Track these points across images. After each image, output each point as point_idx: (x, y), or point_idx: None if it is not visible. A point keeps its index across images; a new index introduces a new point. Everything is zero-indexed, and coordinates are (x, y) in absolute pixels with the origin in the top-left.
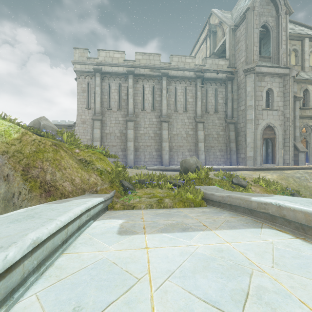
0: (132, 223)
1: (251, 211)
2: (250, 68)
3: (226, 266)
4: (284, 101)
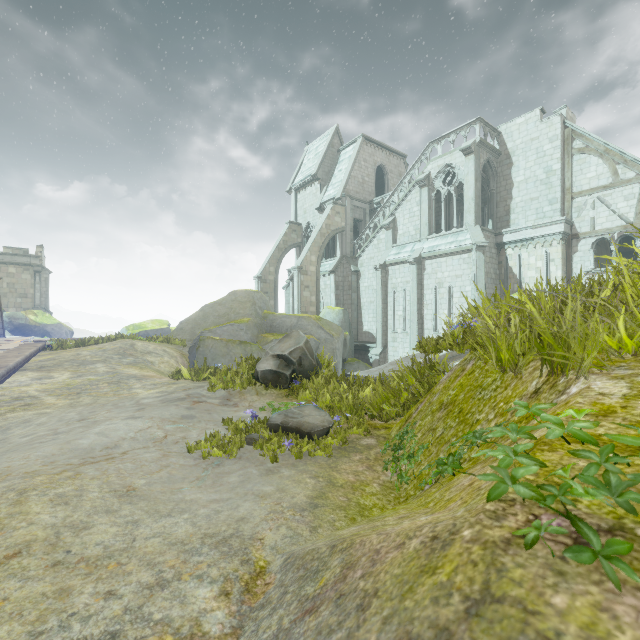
0: None
1: None
2: None
3: None
4: None
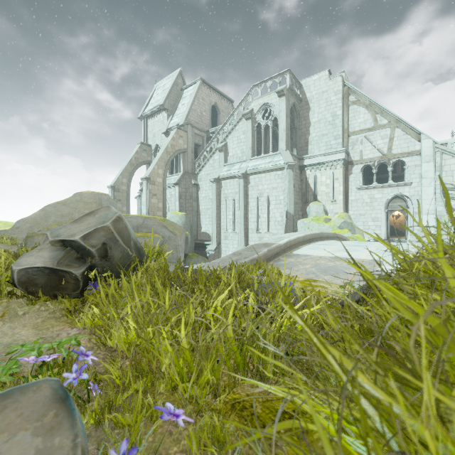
0: (370, 266)
1: (277, 253)
2: None
3: (341, 250)
4: None
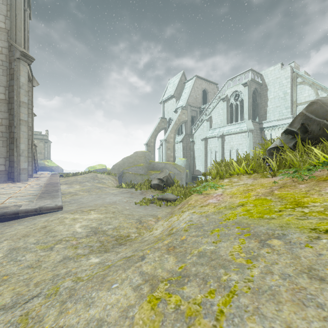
0: None
1: None
2: (31, 57)
3: None
4: (28, 108)
